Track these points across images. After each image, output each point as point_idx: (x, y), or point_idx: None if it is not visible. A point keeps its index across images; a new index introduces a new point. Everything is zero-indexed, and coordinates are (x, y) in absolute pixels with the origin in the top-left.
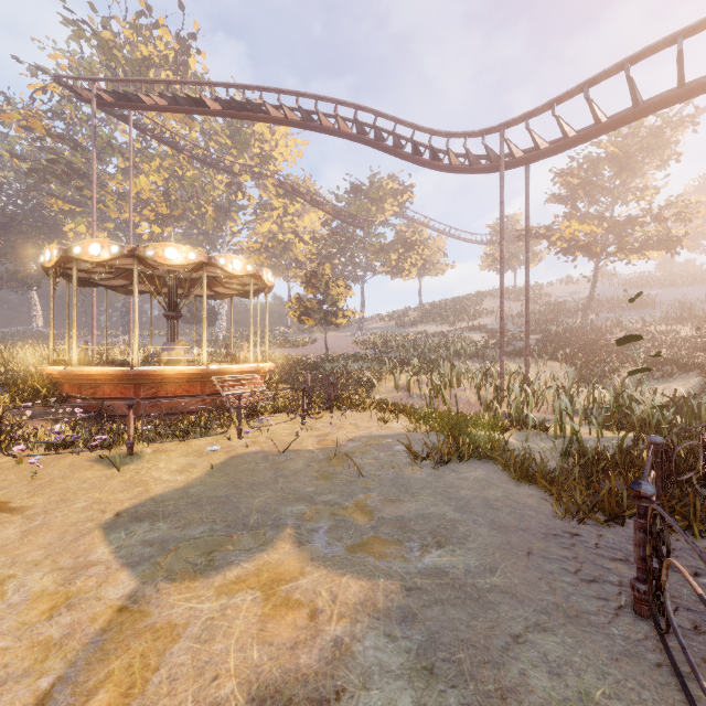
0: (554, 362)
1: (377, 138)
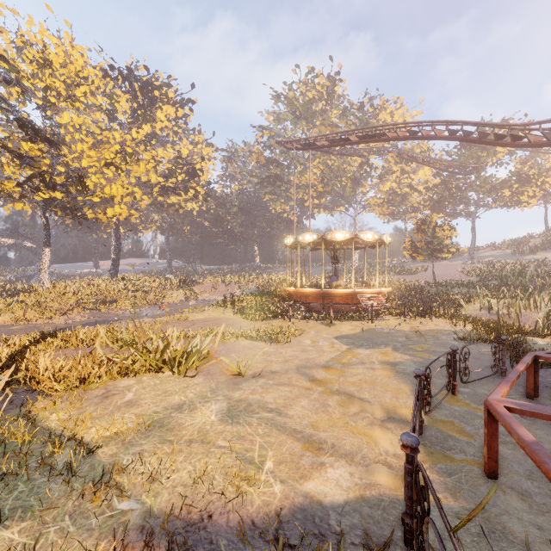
0: None
1: (465, 135)
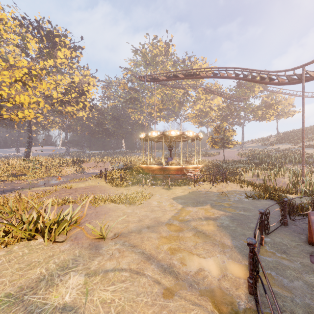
0: None
1: (244, 77)
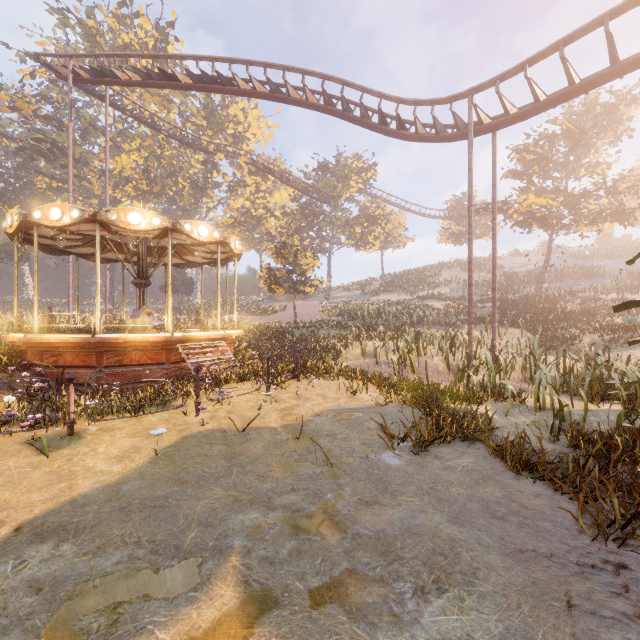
0: (514, 329)
1: (344, 108)
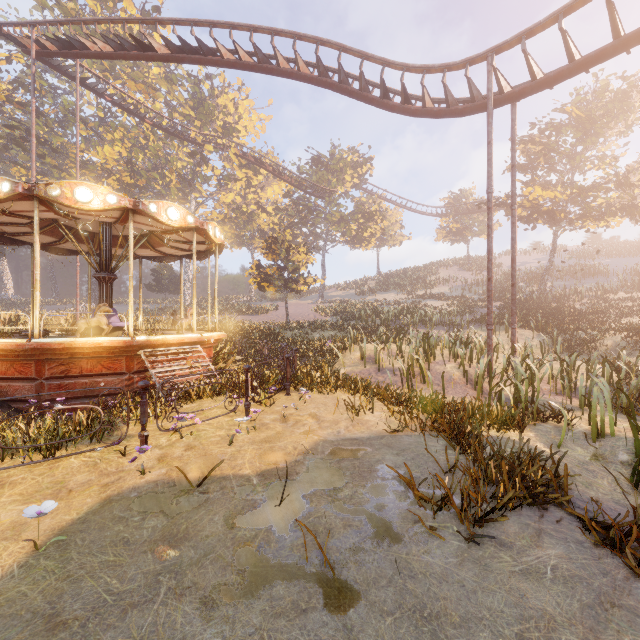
0: (524, 330)
1: (341, 79)
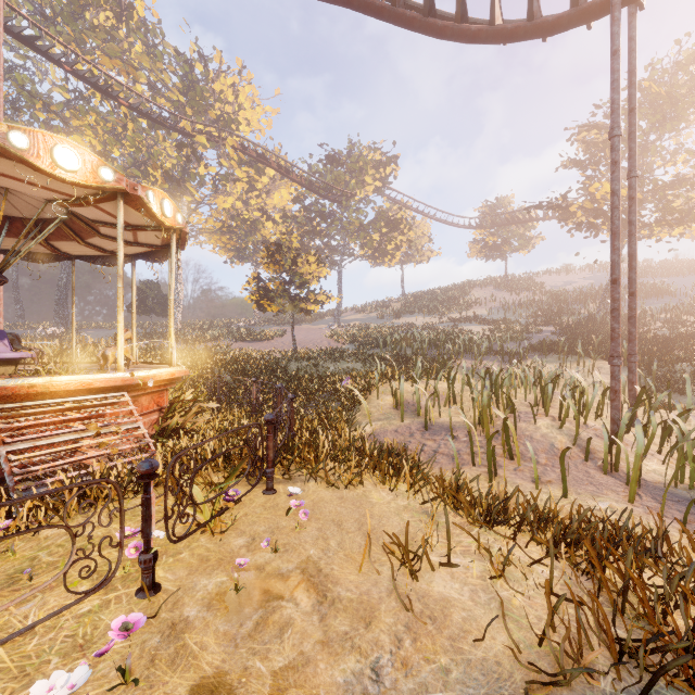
0: (601, 361)
1: None
